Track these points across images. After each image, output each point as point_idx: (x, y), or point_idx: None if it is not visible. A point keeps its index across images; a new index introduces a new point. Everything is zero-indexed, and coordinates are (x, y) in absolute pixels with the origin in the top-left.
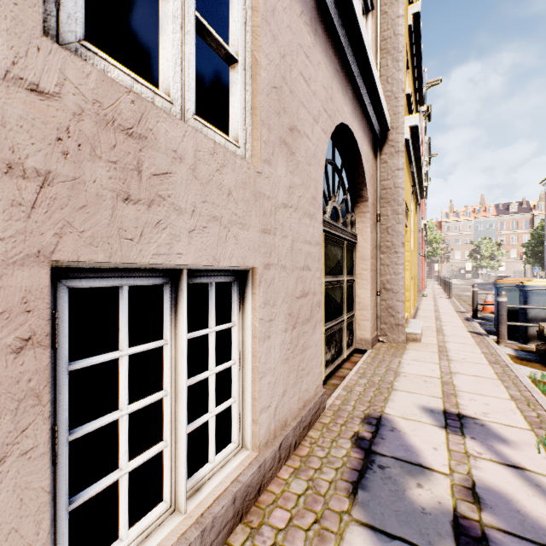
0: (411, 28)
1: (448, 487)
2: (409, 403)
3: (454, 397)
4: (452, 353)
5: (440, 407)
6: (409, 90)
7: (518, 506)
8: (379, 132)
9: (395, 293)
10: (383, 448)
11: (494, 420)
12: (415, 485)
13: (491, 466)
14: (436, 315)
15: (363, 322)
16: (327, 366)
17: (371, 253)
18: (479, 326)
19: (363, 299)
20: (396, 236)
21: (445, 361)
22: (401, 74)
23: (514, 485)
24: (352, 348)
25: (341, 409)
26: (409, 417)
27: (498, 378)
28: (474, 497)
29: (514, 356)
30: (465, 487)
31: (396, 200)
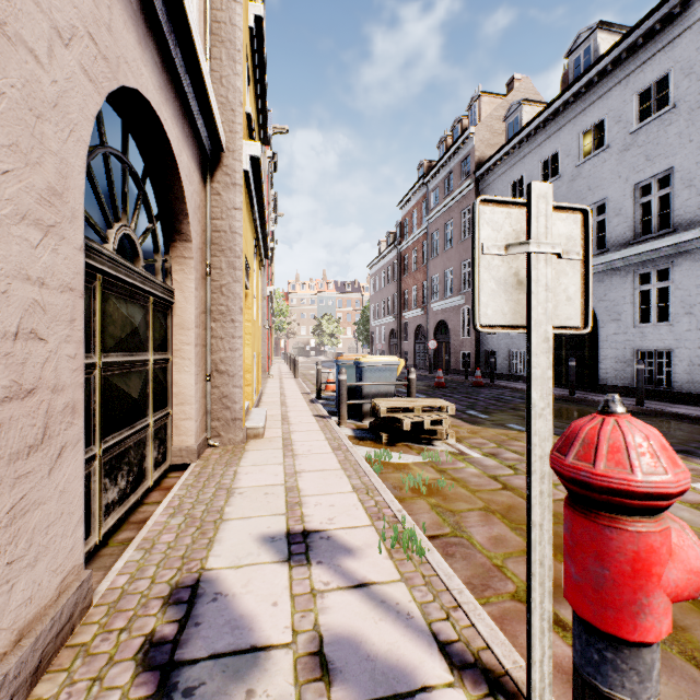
0: (253, 33)
1: (291, 669)
2: (244, 536)
3: (299, 507)
4: (298, 446)
5: (284, 528)
6: (250, 108)
7: (368, 647)
8: (209, 148)
9: (232, 377)
10: (197, 645)
11: (340, 525)
12: (245, 698)
13: (340, 597)
14: (282, 399)
15: (185, 423)
16: (109, 513)
17: (197, 320)
18: (323, 408)
19: (184, 387)
20: (233, 299)
21: (291, 458)
22: (240, 81)
23: (362, 616)
24: (166, 466)
25: (127, 593)
26: (242, 562)
27: (342, 467)
28: (323, 666)
29: (353, 436)
30: (312, 654)
31: (233, 249)
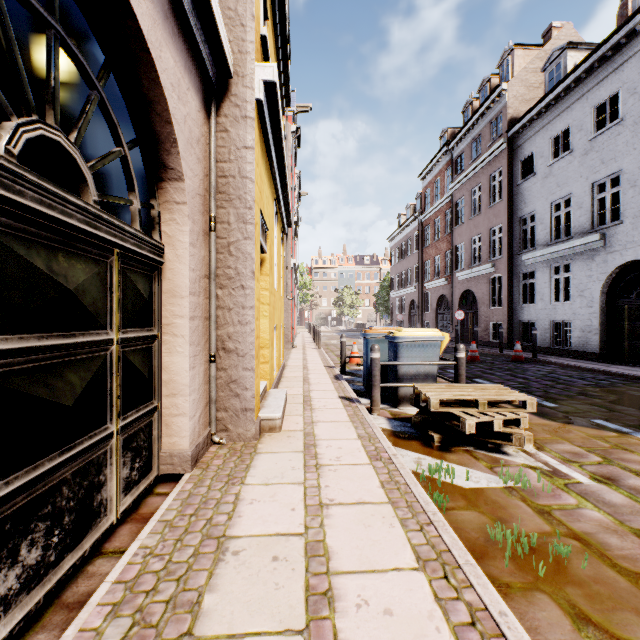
0: None
1: None
2: None
3: (329, 609)
4: (323, 448)
5: None
6: (264, 29)
7: None
8: (213, 69)
9: (242, 357)
10: None
11: None
12: None
13: None
14: (305, 374)
15: (177, 420)
16: None
17: (195, 285)
18: (349, 387)
19: (176, 373)
20: (243, 260)
21: (314, 471)
22: None
23: None
24: (149, 480)
25: None
26: None
27: (388, 498)
28: None
29: (391, 431)
30: None
31: (243, 198)
